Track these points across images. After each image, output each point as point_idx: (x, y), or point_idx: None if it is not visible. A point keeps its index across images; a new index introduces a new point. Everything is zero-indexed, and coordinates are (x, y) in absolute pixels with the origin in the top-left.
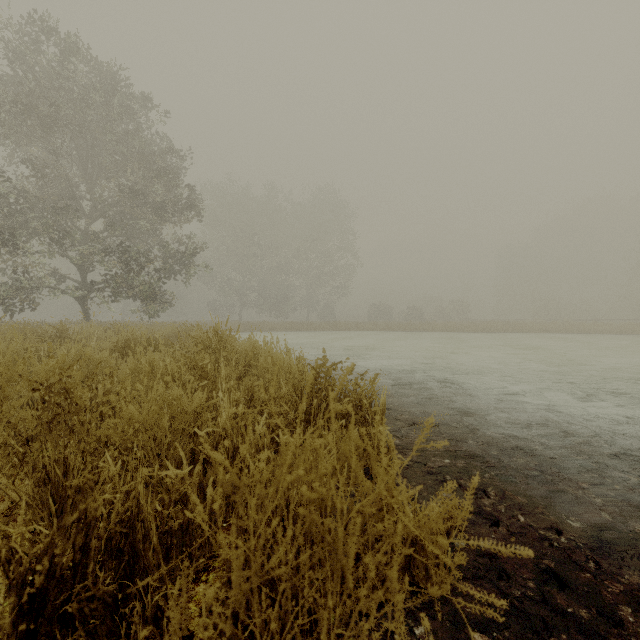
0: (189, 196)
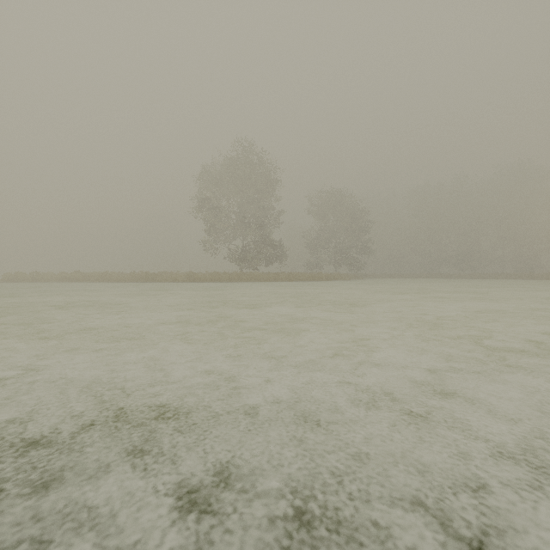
0: (364, 225)
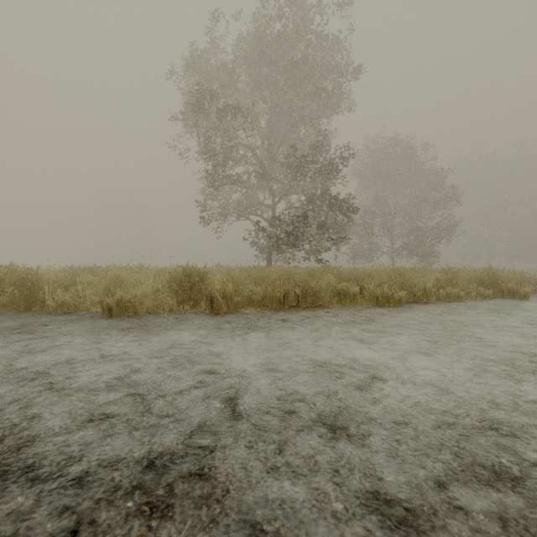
0: (452, 192)
